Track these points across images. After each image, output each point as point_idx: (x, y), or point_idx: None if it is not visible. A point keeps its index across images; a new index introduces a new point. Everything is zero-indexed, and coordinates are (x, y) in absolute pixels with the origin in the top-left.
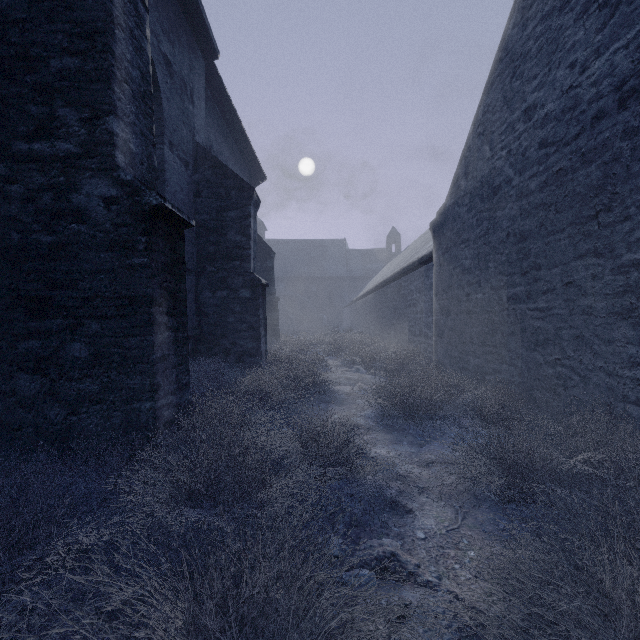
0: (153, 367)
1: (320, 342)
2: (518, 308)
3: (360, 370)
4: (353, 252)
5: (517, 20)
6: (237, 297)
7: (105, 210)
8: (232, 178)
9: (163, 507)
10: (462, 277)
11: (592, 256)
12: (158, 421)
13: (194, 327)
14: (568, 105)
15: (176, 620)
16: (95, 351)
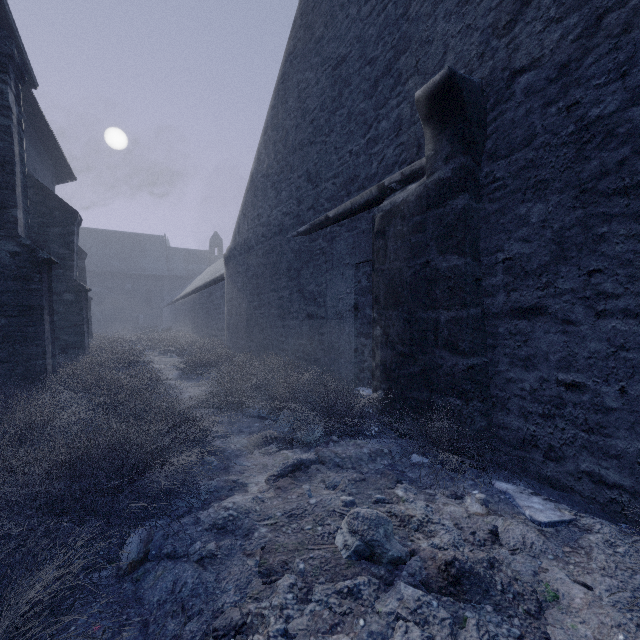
0: (45, 342)
1: (138, 339)
2: (256, 313)
3: (173, 356)
4: (174, 251)
5: (256, 167)
6: (60, 300)
7: (11, 258)
8: (56, 200)
9: (71, 394)
10: (237, 293)
11: (274, 292)
12: (47, 370)
13: None
14: (269, 223)
15: (102, 397)
16: (4, 335)
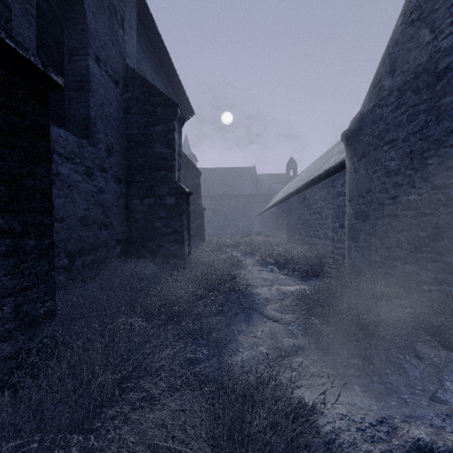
0: None
1: (237, 243)
2: None
3: (274, 270)
4: (261, 176)
5: None
6: (163, 204)
7: None
8: (158, 95)
9: None
10: (386, 180)
11: None
12: None
13: (124, 231)
14: None
15: None
16: None
